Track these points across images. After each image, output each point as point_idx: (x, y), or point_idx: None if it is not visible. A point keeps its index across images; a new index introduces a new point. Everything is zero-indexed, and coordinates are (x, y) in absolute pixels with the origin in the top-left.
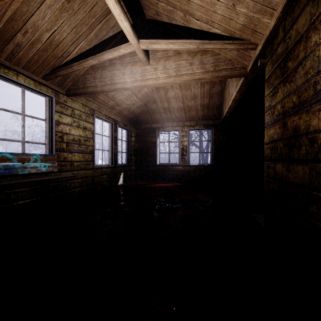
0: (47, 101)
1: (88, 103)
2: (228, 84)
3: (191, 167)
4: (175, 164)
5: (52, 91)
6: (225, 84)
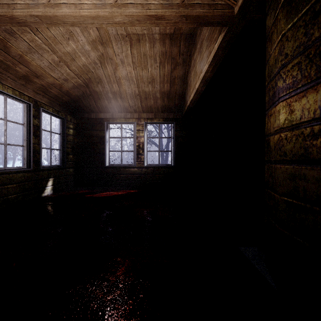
0: None
1: None
2: (194, 61)
3: (148, 169)
4: (129, 166)
5: None
6: (190, 64)
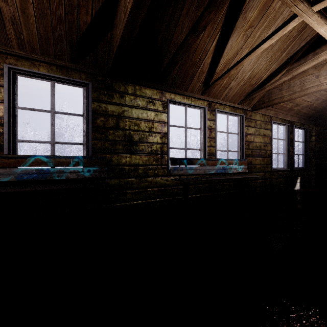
0: (239, 119)
1: (266, 112)
2: None
3: None
4: None
5: (242, 110)
6: None
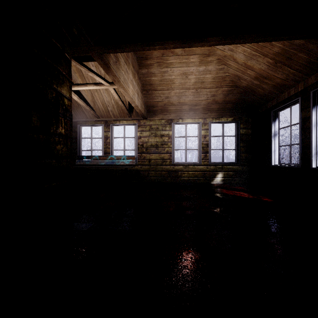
0: (135, 127)
1: (165, 116)
2: None
3: None
4: (291, 166)
5: (136, 120)
6: None
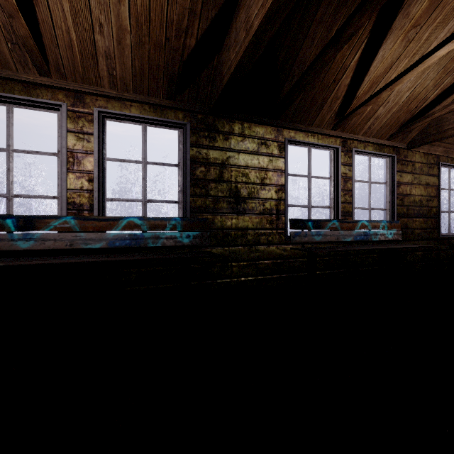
0: (387, 162)
1: (431, 149)
2: None
3: None
4: None
5: (393, 149)
6: None
